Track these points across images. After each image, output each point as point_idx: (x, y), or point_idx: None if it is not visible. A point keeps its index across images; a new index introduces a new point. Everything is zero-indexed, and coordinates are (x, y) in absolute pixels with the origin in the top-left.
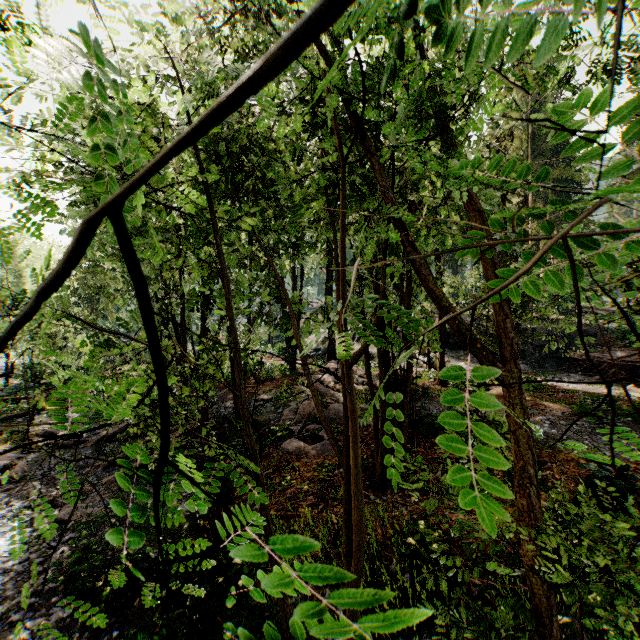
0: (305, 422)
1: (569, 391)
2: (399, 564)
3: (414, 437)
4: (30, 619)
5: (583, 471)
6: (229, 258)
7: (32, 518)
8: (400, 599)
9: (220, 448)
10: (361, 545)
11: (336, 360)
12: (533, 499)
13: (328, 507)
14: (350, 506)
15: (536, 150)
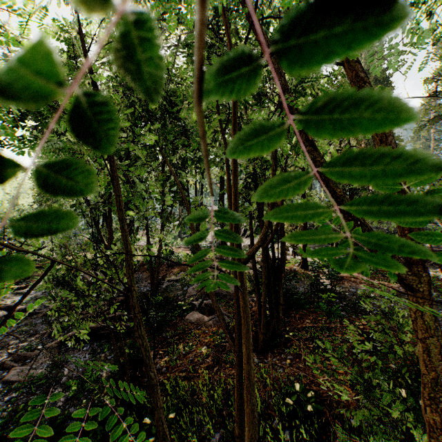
0: (204, 298)
1: None
2: (280, 421)
3: (286, 310)
4: None
5: None
6: (139, 169)
7: None
8: None
9: None
10: (254, 438)
11: None
12: None
13: (221, 369)
14: (242, 390)
15: None
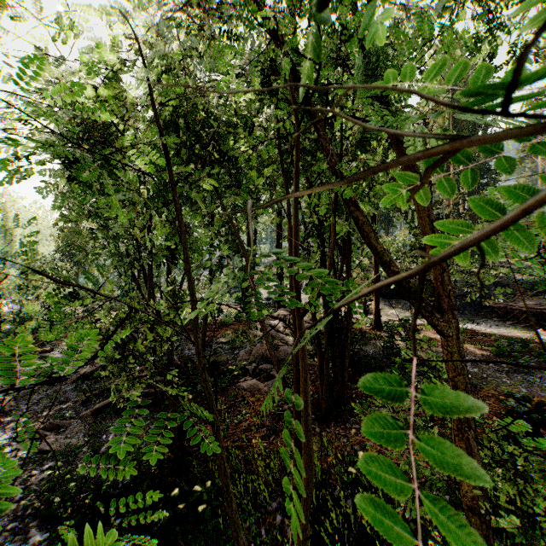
0: (258, 362)
1: (487, 334)
2: (342, 491)
3: (353, 375)
4: (10, 542)
5: (503, 406)
6: (190, 218)
7: (16, 448)
8: (343, 523)
9: (184, 385)
10: (309, 481)
11: (285, 308)
12: (473, 443)
13: (278, 438)
14: (299, 443)
15: (456, 127)
